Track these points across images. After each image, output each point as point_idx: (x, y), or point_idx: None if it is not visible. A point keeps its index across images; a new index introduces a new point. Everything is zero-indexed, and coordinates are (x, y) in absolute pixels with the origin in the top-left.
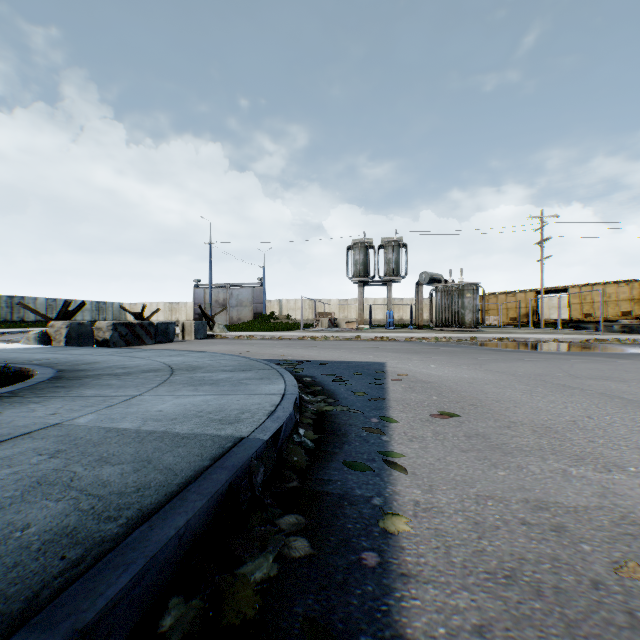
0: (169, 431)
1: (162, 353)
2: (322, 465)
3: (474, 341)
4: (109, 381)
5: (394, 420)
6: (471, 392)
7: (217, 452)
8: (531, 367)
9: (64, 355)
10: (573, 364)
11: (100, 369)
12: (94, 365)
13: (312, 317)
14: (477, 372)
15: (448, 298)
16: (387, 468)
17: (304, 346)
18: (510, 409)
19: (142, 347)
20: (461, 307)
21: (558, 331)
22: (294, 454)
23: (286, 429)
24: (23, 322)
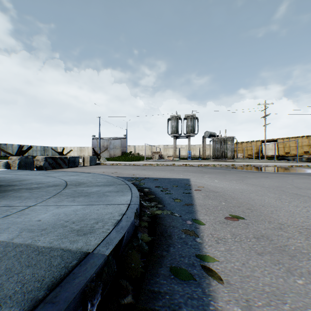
0: (32, 244)
1: (67, 174)
2: (153, 271)
3: (233, 166)
4: (23, 193)
5: (202, 222)
6: (244, 199)
7: (59, 274)
8: (271, 181)
9: (11, 175)
10: (292, 180)
11: (24, 184)
12: (23, 182)
13: (150, 154)
14: (242, 185)
15: (219, 144)
16: (205, 275)
17: (146, 169)
18: (274, 212)
19: (60, 170)
20: (225, 149)
21: (274, 161)
22: (132, 260)
23: (128, 235)
24: (6, 156)
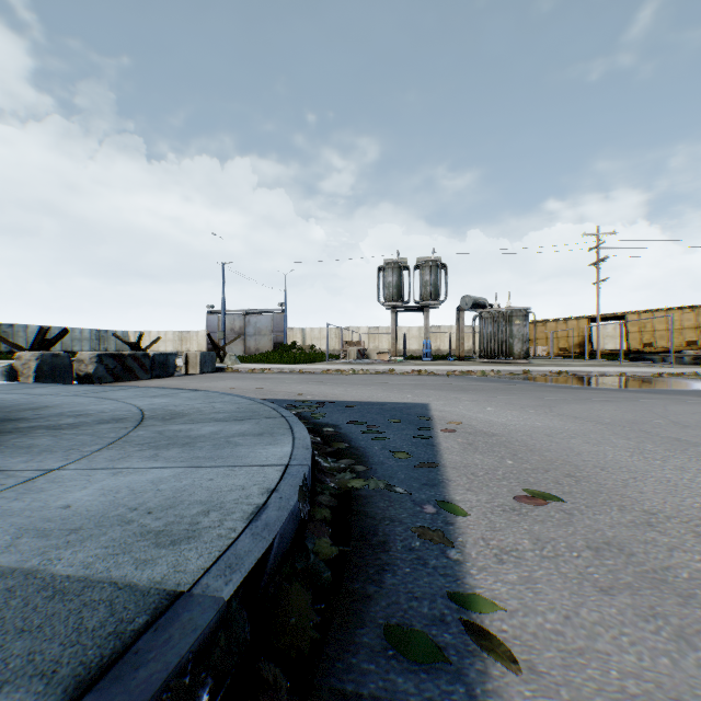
0: (41, 569)
1: (146, 392)
2: (343, 638)
3: (527, 375)
4: (37, 439)
5: (461, 509)
6: (557, 451)
7: (98, 656)
8: (615, 410)
9: (18, 395)
10: (665, 406)
11: (44, 418)
12: (42, 411)
13: (339, 347)
14: (550, 418)
15: (494, 325)
16: (474, 648)
17: (328, 382)
18: (630, 484)
19: (133, 383)
20: (509, 336)
21: (620, 363)
22: (290, 608)
23: (281, 543)
24: (12, 353)
